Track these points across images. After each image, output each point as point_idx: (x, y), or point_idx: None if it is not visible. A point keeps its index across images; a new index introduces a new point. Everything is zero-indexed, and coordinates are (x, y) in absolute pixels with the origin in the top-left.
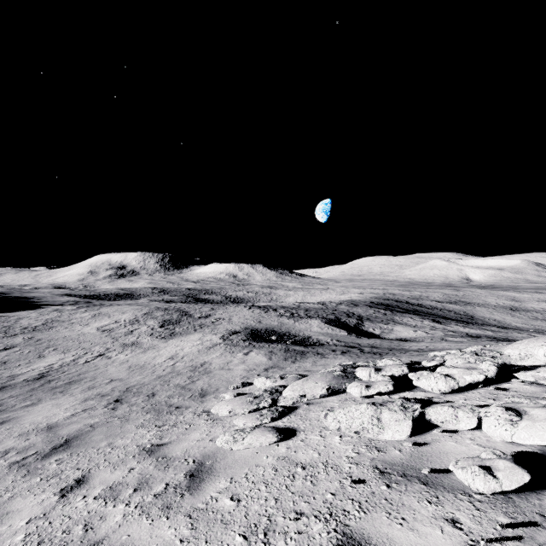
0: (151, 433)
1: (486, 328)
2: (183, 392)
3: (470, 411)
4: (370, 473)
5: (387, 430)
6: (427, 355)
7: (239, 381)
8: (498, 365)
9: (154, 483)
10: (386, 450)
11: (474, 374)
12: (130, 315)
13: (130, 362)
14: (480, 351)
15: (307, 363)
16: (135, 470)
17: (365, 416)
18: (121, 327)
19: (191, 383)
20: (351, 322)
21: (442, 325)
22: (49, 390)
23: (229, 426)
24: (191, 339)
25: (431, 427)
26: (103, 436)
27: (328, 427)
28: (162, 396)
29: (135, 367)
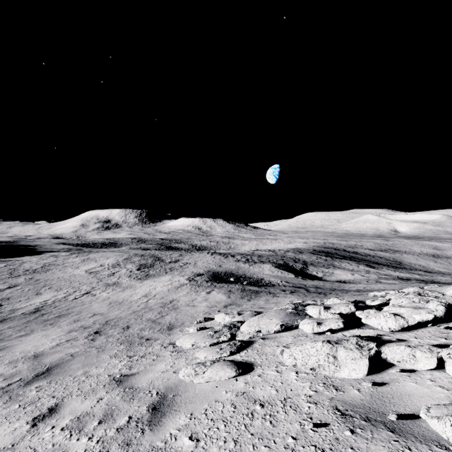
0: (122, 363)
1: (414, 272)
2: (154, 326)
3: (428, 351)
4: (331, 415)
5: (344, 368)
6: (367, 295)
7: (202, 316)
8: (446, 305)
9: (118, 415)
10: (344, 389)
11: (423, 314)
12: (112, 260)
13: (111, 299)
14: (423, 291)
15: (261, 301)
16: (103, 400)
17: (321, 354)
18: (105, 269)
19: (161, 317)
20: (297, 267)
21: (375, 269)
22: (42, 322)
23: (191, 358)
24: (162, 280)
25: (386, 366)
26: (81, 365)
27: (283, 363)
28: (135, 329)
29: (114, 303)
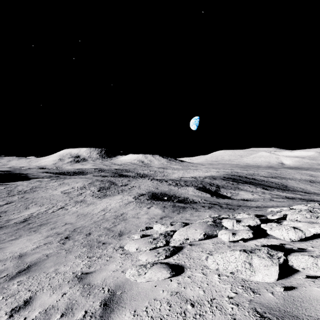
0: (83, 263)
1: (296, 193)
2: (108, 233)
3: None
4: (252, 317)
5: (258, 273)
6: (266, 210)
7: (144, 226)
8: None
9: (77, 309)
10: (259, 292)
11: (317, 228)
12: (80, 184)
13: (79, 212)
14: (312, 209)
15: (187, 214)
16: (66, 295)
17: (239, 261)
18: (75, 191)
19: (114, 226)
20: (212, 189)
21: (268, 191)
22: (28, 229)
23: (135, 260)
24: (116, 198)
25: (292, 271)
26: (53, 263)
27: (207, 266)
28: (95, 235)
29: (81, 215)
